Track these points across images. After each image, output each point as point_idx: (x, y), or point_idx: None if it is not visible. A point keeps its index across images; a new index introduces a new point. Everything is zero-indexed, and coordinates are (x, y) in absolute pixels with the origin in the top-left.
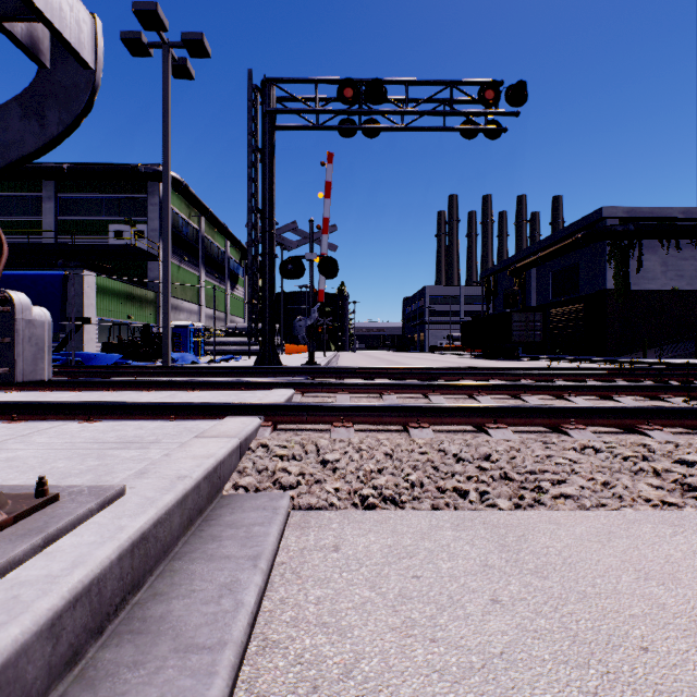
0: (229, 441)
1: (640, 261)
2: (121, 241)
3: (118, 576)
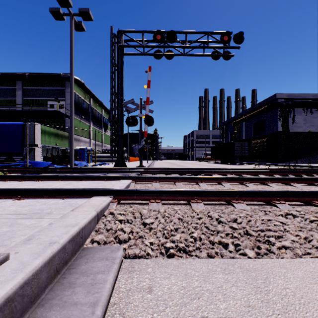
0: (90, 213)
1: (294, 118)
2: (53, 109)
3: None
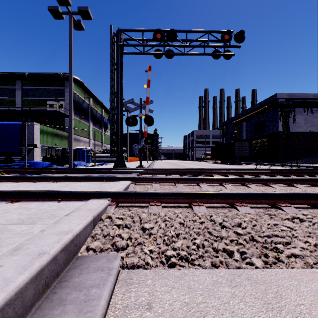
0: (85, 218)
1: (294, 118)
2: (52, 109)
3: None
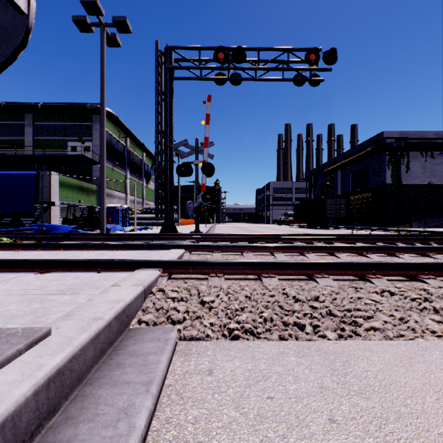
0: (135, 289)
1: (408, 166)
2: (75, 152)
3: (33, 408)
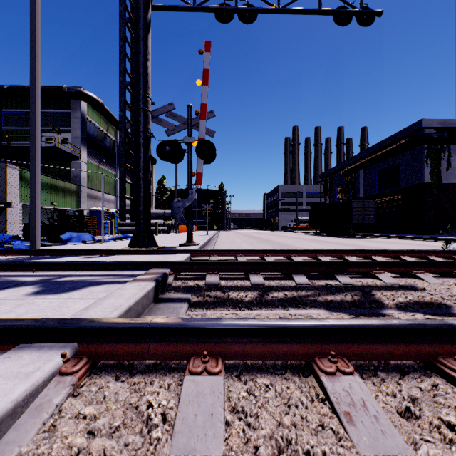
0: None
1: (449, 162)
2: (51, 145)
3: None
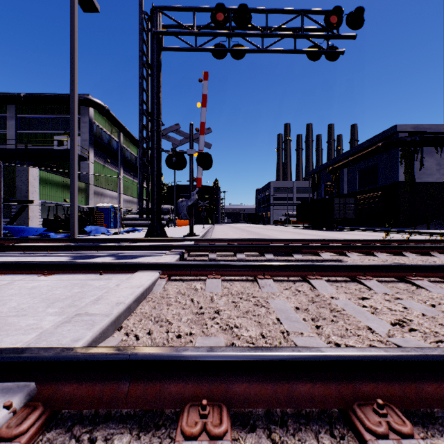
0: None
1: (422, 162)
2: (62, 147)
3: None
